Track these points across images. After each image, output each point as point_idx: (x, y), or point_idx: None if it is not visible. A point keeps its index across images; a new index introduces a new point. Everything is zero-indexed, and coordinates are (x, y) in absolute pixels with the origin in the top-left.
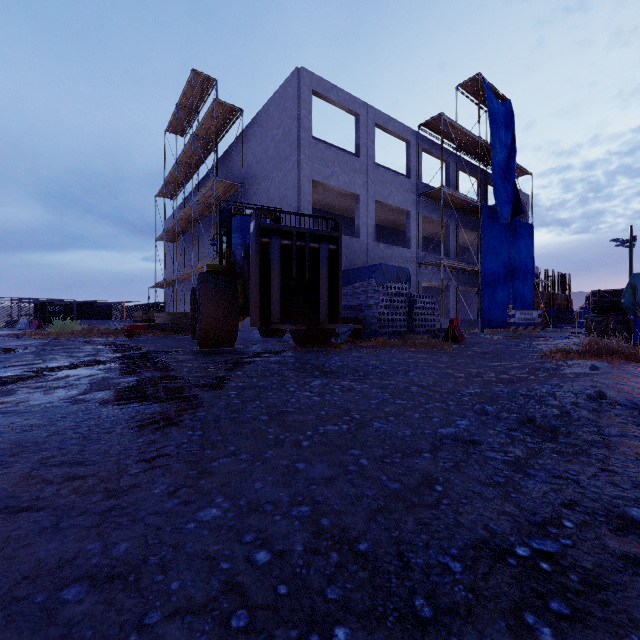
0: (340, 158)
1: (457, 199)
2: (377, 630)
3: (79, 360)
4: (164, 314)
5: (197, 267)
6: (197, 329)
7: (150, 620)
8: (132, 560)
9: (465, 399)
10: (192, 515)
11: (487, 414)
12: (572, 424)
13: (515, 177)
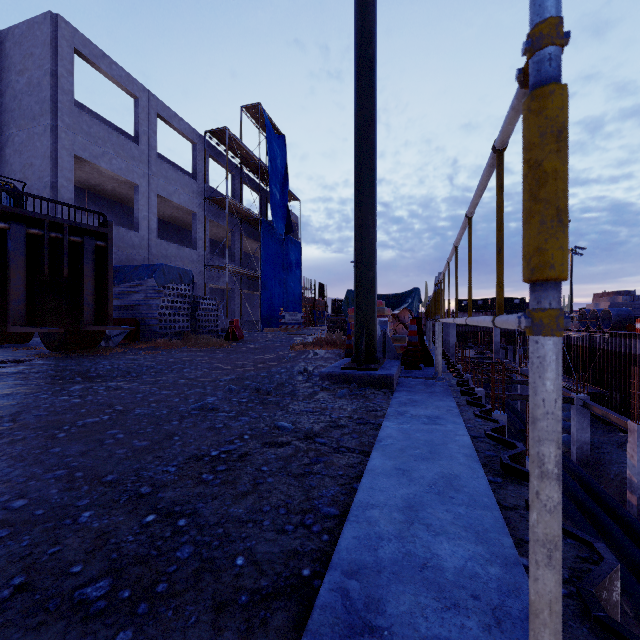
0: (114, 139)
1: (241, 210)
2: (113, 506)
3: None
4: None
5: None
6: None
7: None
8: None
9: (221, 384)
10: None
11: (232, 391)
12: (282, 390)
13: (289, 201)
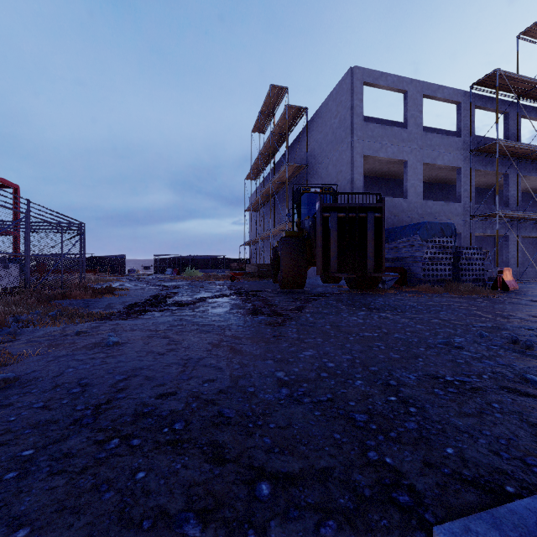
0: (388, 132)
1: (517, 149)
2: (372, 383)
3: (214, 294)
4: (252, 265)
5: (274, 230)
6: (279, 276)
7: (295, 370)
8: (284, 359)
9: (473, 329)
10: (301, 353)
11: (482, 337)
12: None
13: None
